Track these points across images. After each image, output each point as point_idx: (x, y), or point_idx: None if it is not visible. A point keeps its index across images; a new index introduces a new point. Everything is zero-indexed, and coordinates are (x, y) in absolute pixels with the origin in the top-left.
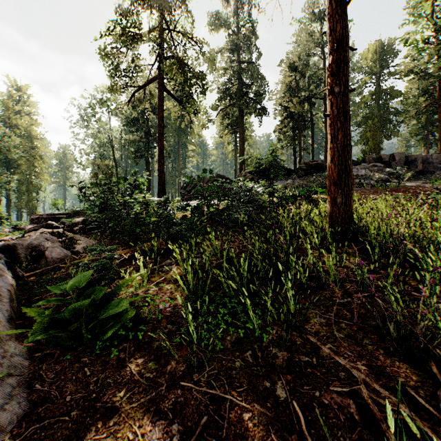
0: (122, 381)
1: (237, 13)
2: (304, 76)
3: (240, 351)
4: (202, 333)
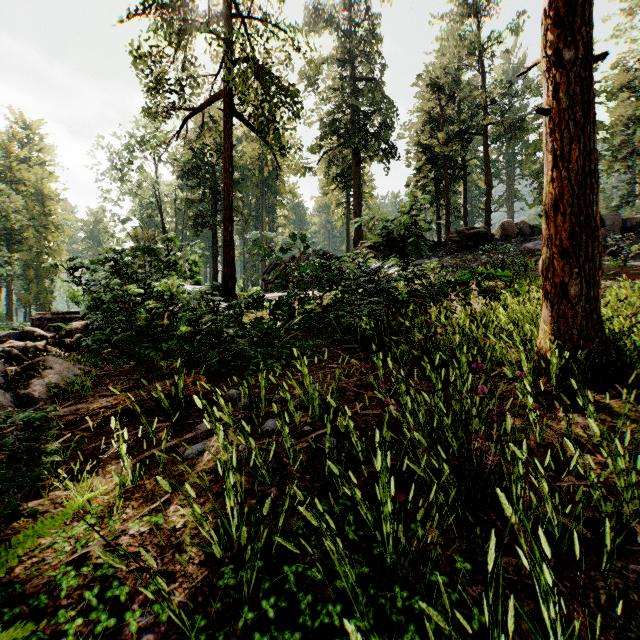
0: None
1: (350, 4)
2: (454, 98)
3: None
4: None
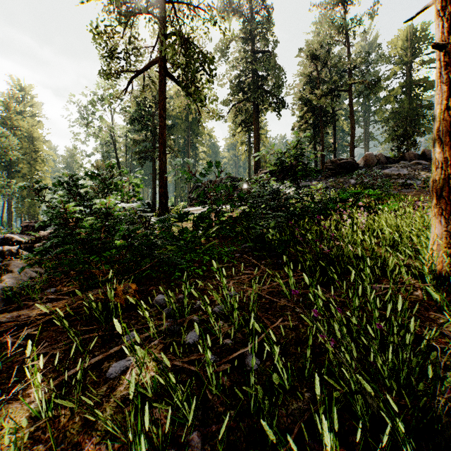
0: None
1: None
2: (328, 65)
3: None
4: None
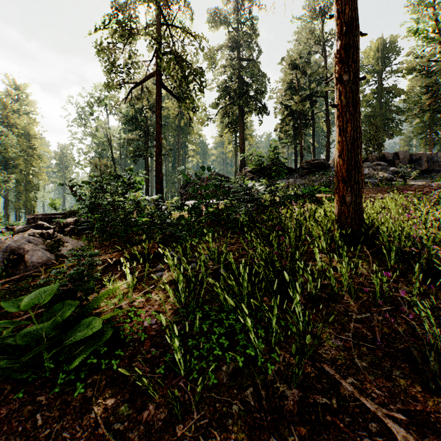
0: (83, 435)
1: (237, 10)
2: (306, 73)
3: (238, 388)
4: (192, 361)
